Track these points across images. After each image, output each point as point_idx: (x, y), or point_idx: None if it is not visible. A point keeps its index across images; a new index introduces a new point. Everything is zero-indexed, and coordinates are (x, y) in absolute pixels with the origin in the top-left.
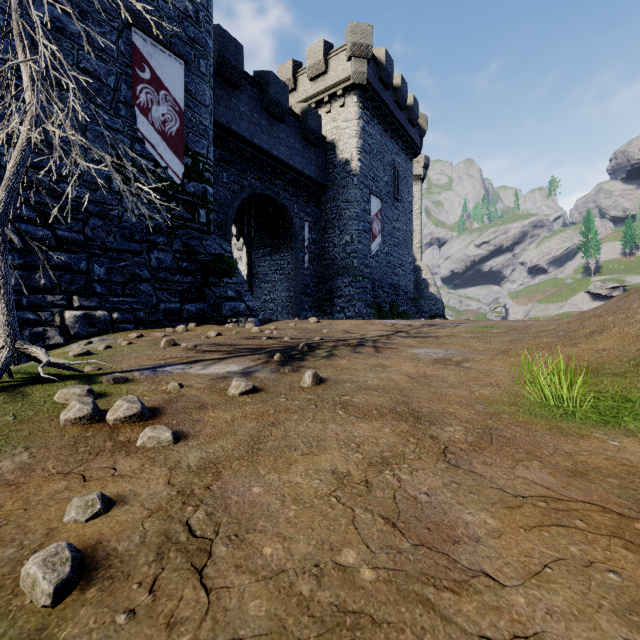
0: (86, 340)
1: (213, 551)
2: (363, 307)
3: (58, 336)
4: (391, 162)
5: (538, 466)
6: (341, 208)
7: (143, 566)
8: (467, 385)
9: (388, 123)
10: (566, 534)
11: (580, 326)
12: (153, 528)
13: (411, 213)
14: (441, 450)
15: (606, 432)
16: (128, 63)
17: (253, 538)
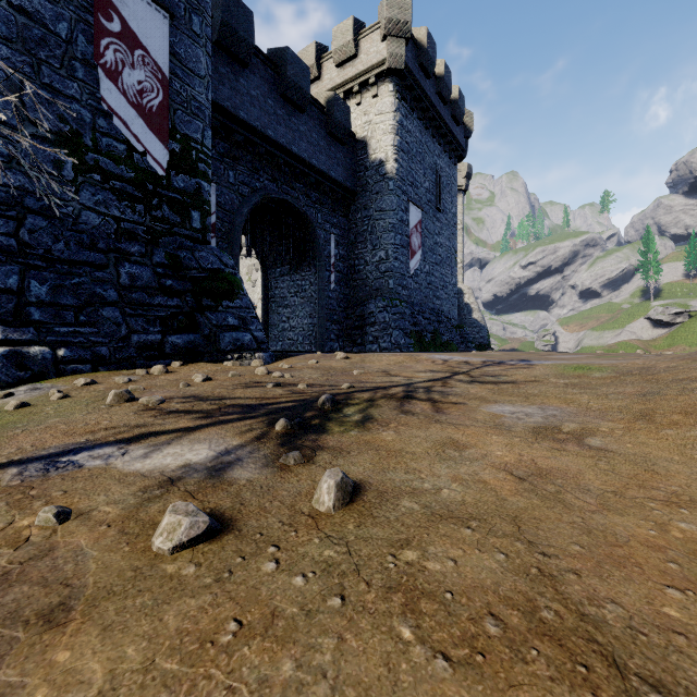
0: (10, 389)
1: None
2: (401, 337)
3: None
4: (432, 165)
5: None
6: (374, 218)
7: None
8: (635, 501)
9: (429, 119)
10: None
11: None
12: None
13: (455, 226)
14: None
15: None
16: (88, 7)
17: None
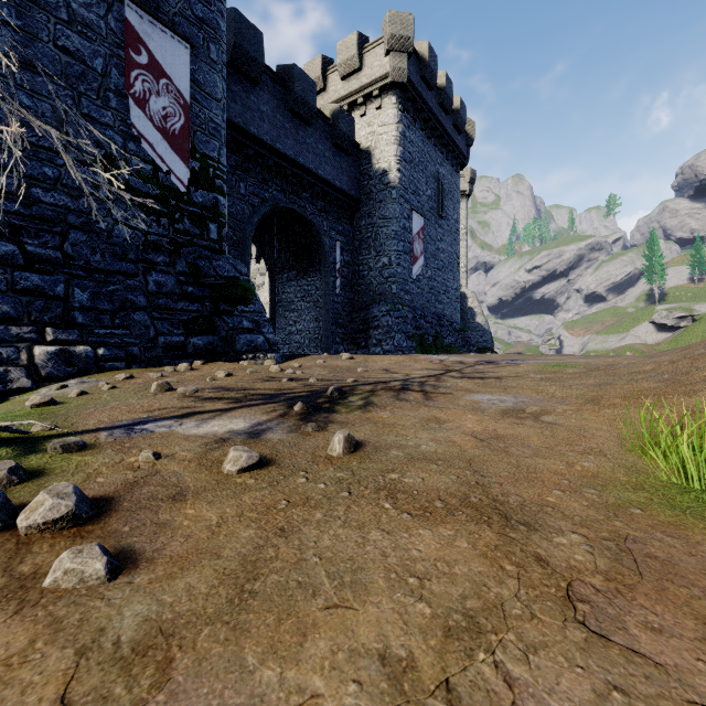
0: (61, 383)
1: None
2: (403, 340)
3: (24, 378)
4: (434, 174)
5: None
6: (378, 226)
7: None
8: (559, 452)
9: (431, 129)
10: None
11: (692, 367)
12: None
13: (457, 232)
14: (563, 592)
15: None
16: (120, 43)
17: None
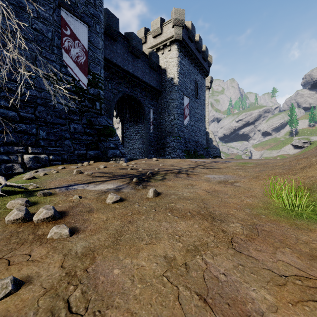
0: (35, 170)
1: None
2: (180, 152)
3: (20, 168)
4: (194, 79)
5: (289, 252)
6: (169, 102)
7: None
8: (238, 196)
9: (192, 59)
10: None
11: (297, 163)
12: (44, 305)
13: (204, 105)
14: (229, 240)
15: None
16: (58, 26)
17: (110, 314)
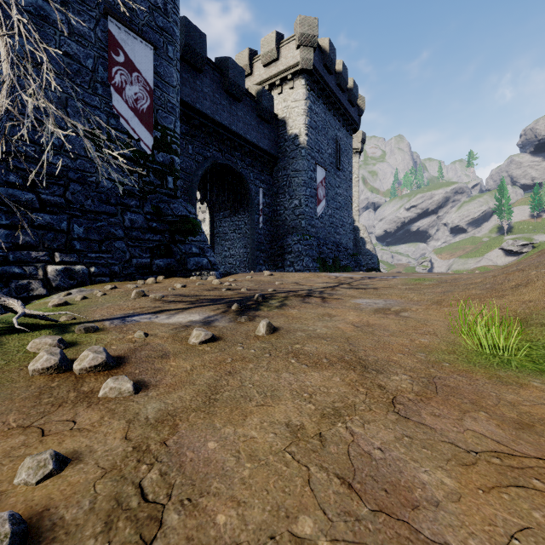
0: (66, 291)
1: (164, 519)
2: (310, 262)
3: (41, 288)
4: (334, 137)
5: (485, 417)
6: (291, 176)
7: (89, 539)
8: (407, 334)
9: (331, 103)
10: (526, 496)
11: (505, 279)
12: (104, 491)
13: (351, 181)
14: (390, 400)
15: (543, 381)
16: (104, 48)
17: (206, 503)
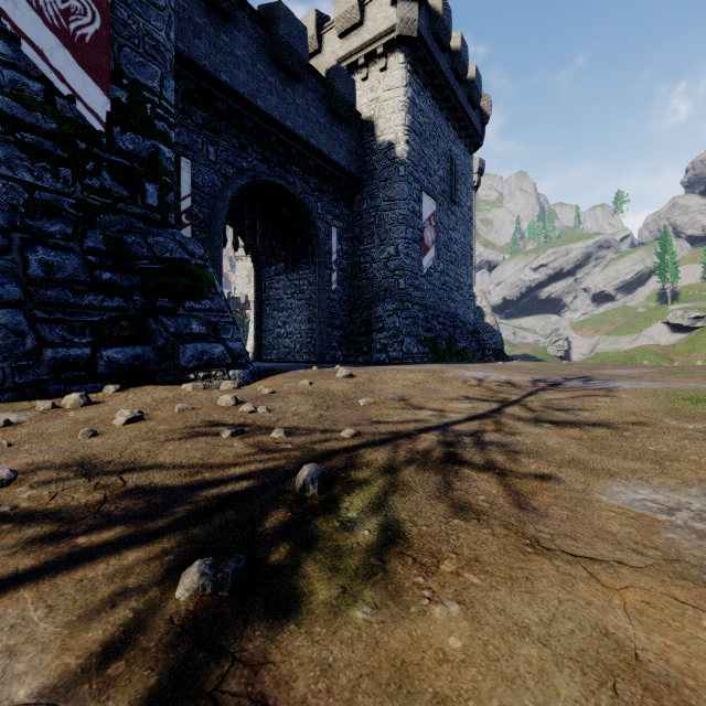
0: None
1: None
2: (413, 345)
3: None
4: (447, 152)
5: None
6: (382, 209)
7: None
8: None
9: (444, 99)
10: None
11: None
12: None
13: (470, 221)
14: None
15: None
16: None
17: None
